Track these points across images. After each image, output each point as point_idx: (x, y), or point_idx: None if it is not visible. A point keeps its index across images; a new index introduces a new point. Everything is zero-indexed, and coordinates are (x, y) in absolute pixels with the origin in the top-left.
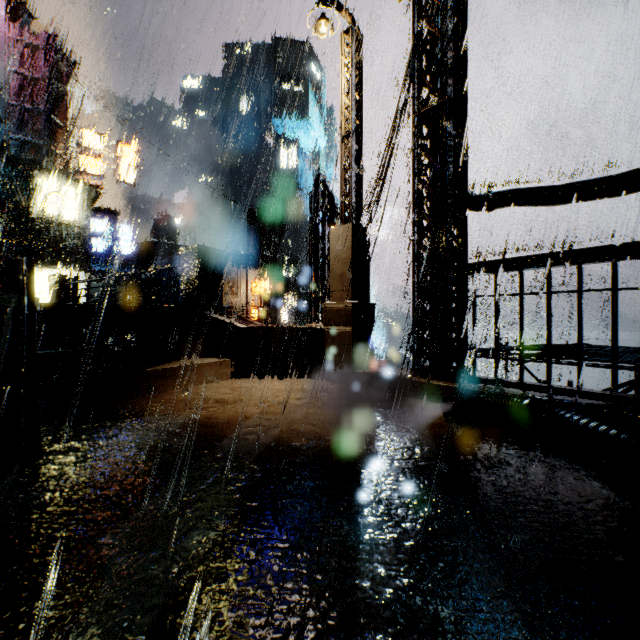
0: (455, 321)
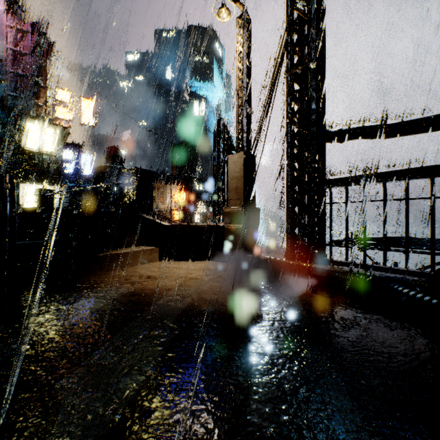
0: (317, 220)
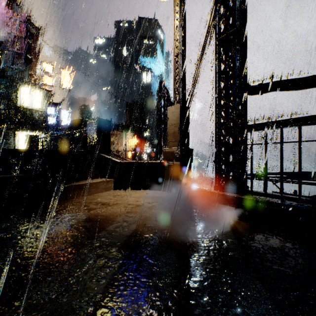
0: (240, 158)
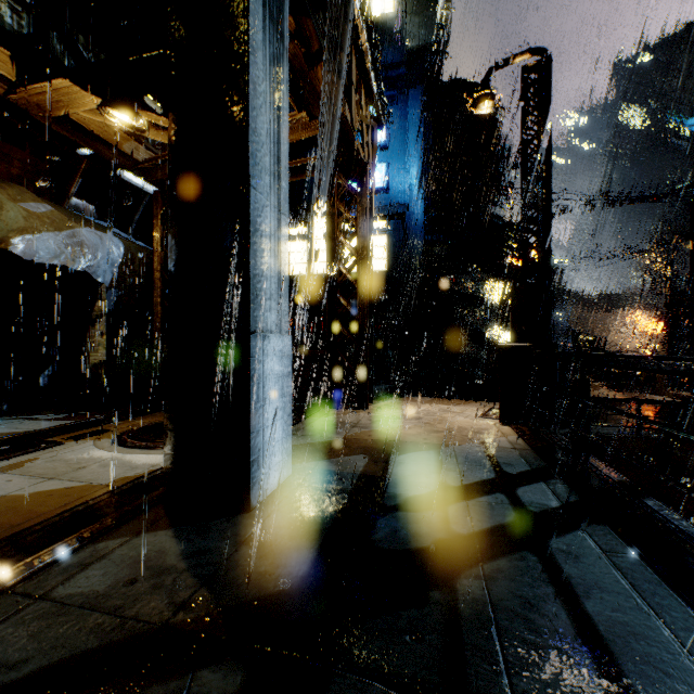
0: None
